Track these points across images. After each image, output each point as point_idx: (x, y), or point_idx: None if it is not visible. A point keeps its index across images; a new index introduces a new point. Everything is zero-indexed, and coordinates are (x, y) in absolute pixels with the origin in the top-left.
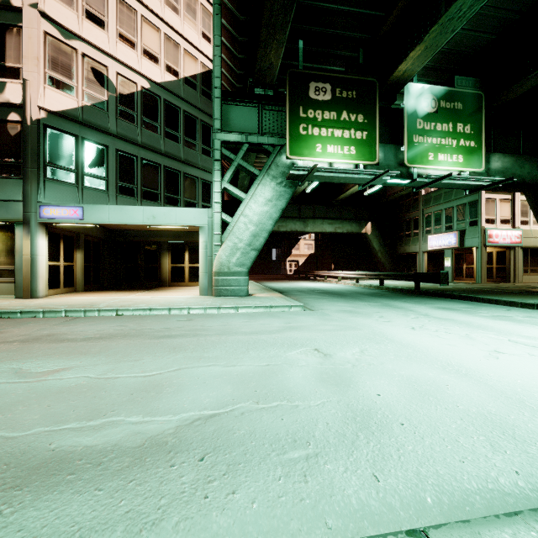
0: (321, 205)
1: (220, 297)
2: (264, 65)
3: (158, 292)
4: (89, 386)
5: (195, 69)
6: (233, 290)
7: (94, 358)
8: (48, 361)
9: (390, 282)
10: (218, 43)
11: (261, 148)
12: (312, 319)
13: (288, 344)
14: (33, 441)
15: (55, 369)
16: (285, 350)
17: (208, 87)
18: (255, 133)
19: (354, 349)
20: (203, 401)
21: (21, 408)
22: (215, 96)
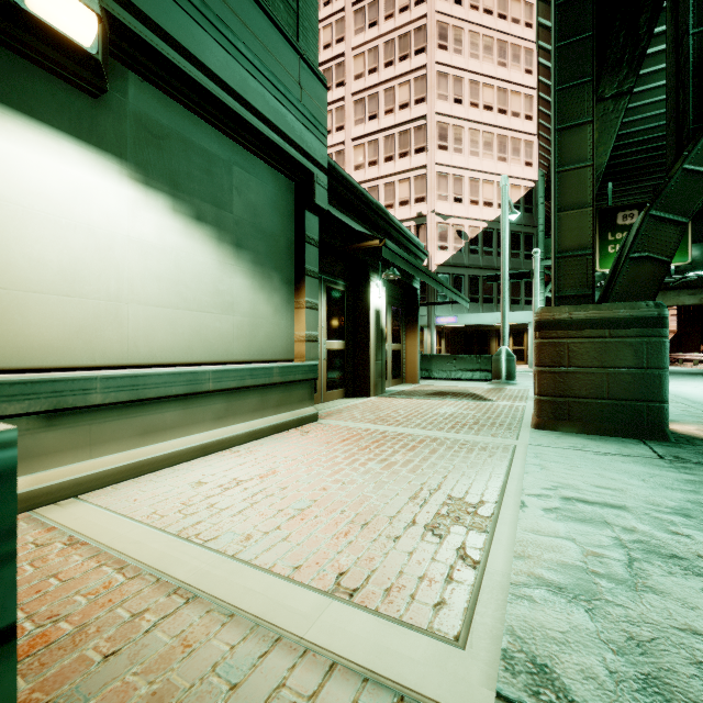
0: None
1: None
2: None
3: None
4: None
5: (519, 195)
6: None
7: None
8: None
9: None
10: (542, 201)
11: None
12: None
13: None
14: None
15: None
16: None
17: (529, 203)
18: None
19: None
20: None
21: None
22: (539, 237)
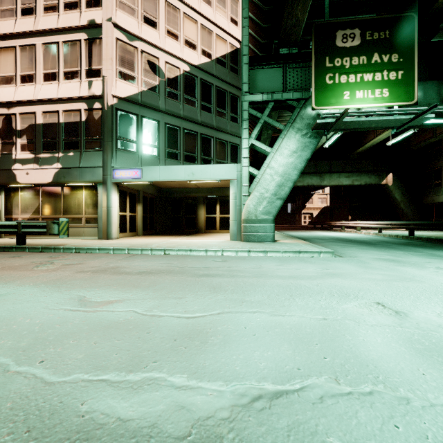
0: (337, 160)
1: (248, 242)
2: (290, 24)
3: (196, 237)
4: (135, 323)
5: (225, 50)
6: (259, 236)
7: (143, 292)
8: (107, 291)
9: (419, 233)
10: (246, 15)
11: (286, 104)
12: (350, 266)
13: (338, 293)
14: (67, 394)
15: (110, 300)
16: (338, 301)
17: (235, 63)
18: (279, 91)
19: (434, 307)
20: (257, 364)
21: (71, 341)
22: (243, 63)
